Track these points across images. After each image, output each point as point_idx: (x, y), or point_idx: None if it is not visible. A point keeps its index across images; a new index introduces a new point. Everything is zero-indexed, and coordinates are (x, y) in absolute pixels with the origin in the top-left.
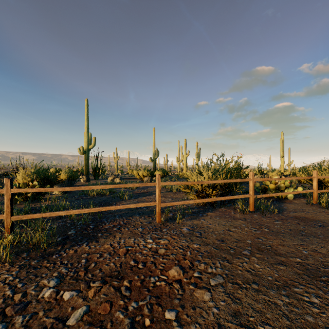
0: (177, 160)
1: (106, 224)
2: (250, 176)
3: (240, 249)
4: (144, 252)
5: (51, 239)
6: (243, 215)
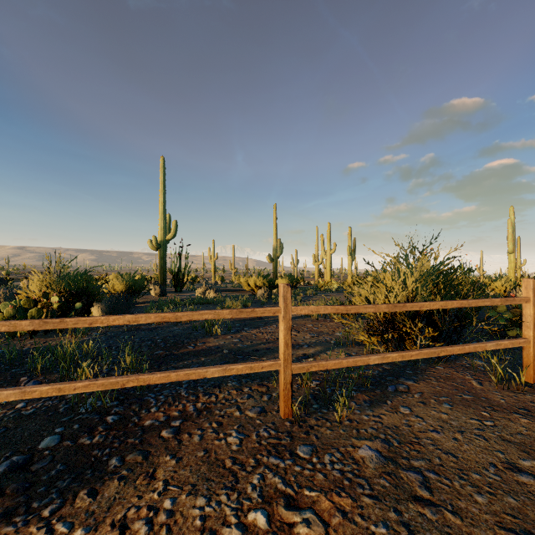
0: (313, 259)
1: (151, 411)
2: (524, 291)
3: None
4: None
5: None
6: (512, 396)
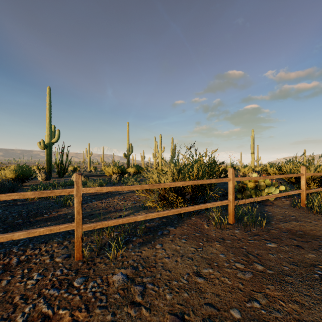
0: (153, 156)
1: None
2: (229, 174)
3: None
4: None
5: None
6: (220, 232)
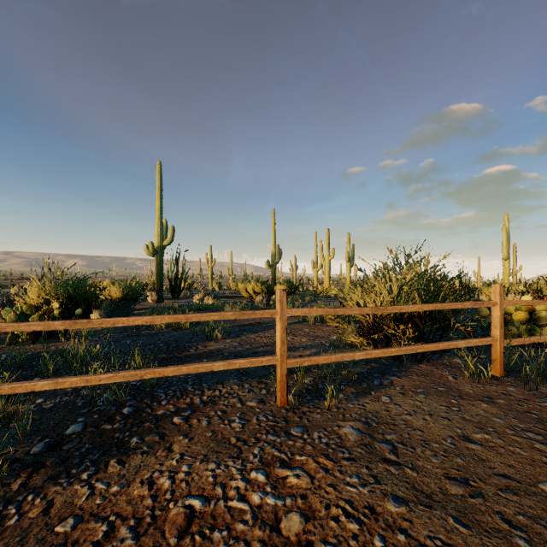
0: (312, 265)
1: (162, 404)
2: (493, 295)
3: (543, 528)
4: (239, 529)
5: (20, 447)
6: (480, 387)
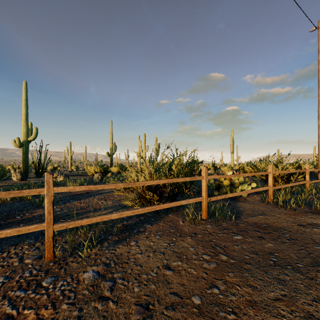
0: (137, 155)
1: None
2: (202, 173)
3: None
4: None
5: None
6: (193, 227)
